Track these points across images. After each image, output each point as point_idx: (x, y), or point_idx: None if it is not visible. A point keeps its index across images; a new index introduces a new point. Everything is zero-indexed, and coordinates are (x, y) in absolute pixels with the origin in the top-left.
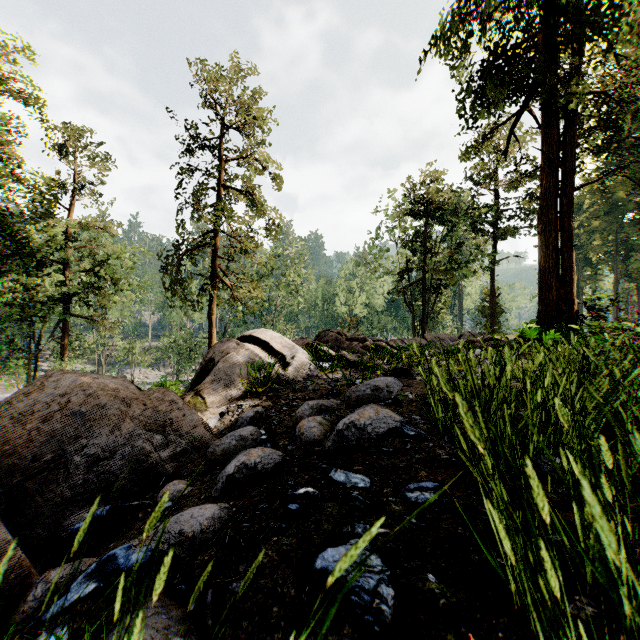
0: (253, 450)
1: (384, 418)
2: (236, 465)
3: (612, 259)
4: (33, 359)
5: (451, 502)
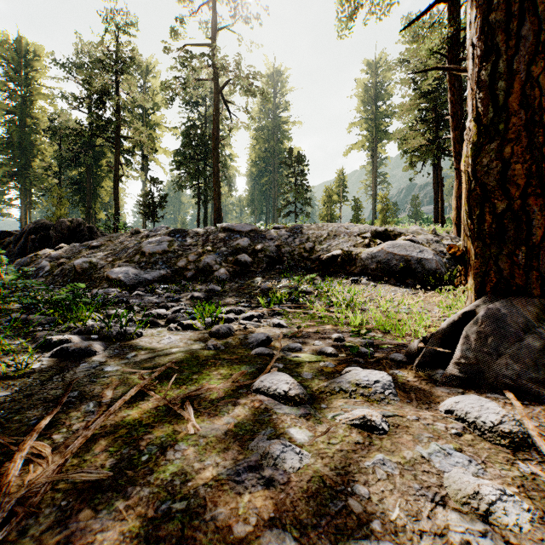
0: None
1: None
2: None
3: None
4: None
5: None
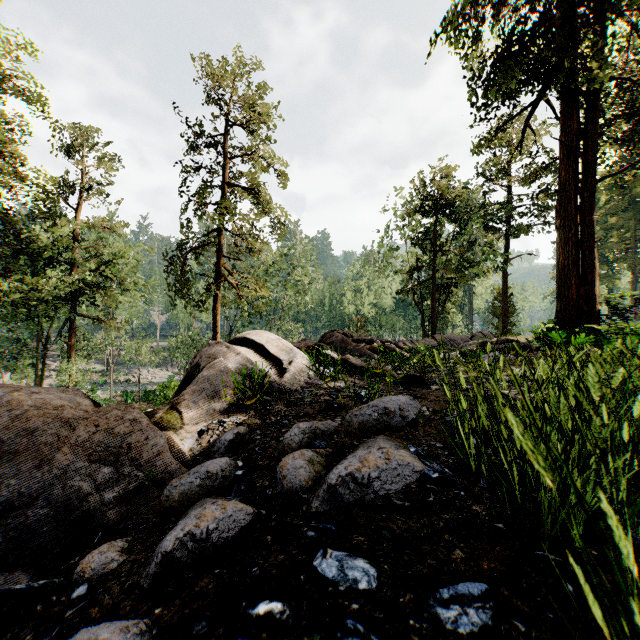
0: (209, 508)
1: (398, 467)
2: (177, 537)
3: (630, 257)
4: (40, 359)
5: (515, 632)
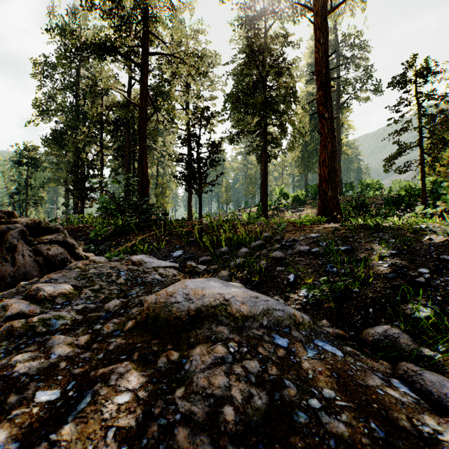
0: None
1: None
2: None
3: None
4: None
5: None
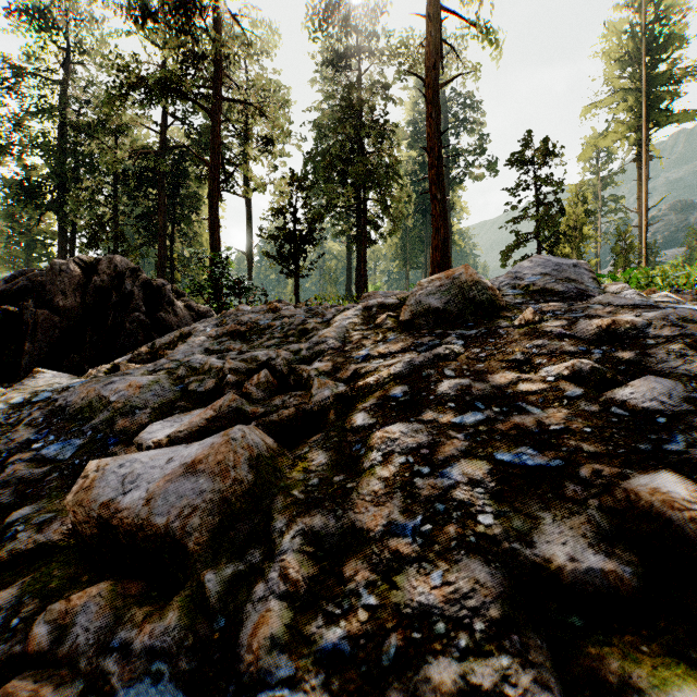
0: None
1: None
2: None
3: None
4: None
5: None
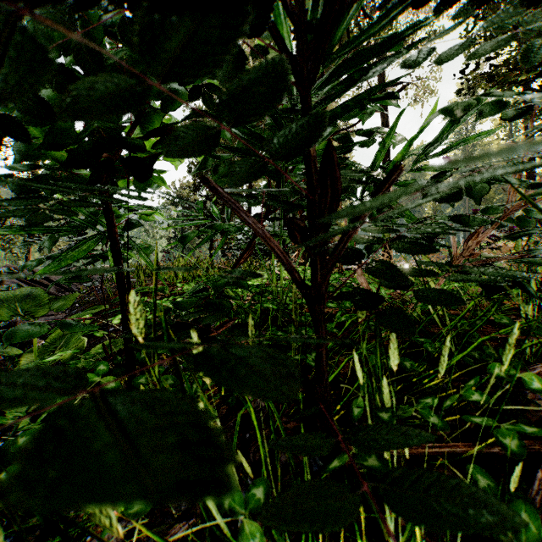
0: None
1: None
2: None
3: None
4: None
5: None
